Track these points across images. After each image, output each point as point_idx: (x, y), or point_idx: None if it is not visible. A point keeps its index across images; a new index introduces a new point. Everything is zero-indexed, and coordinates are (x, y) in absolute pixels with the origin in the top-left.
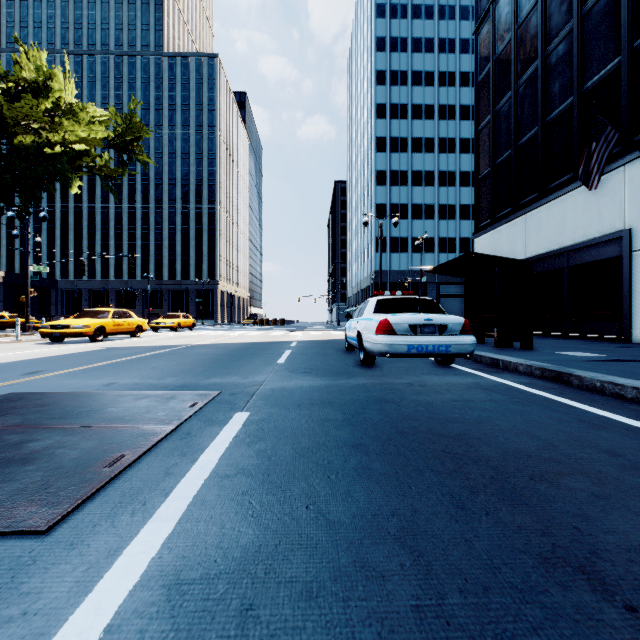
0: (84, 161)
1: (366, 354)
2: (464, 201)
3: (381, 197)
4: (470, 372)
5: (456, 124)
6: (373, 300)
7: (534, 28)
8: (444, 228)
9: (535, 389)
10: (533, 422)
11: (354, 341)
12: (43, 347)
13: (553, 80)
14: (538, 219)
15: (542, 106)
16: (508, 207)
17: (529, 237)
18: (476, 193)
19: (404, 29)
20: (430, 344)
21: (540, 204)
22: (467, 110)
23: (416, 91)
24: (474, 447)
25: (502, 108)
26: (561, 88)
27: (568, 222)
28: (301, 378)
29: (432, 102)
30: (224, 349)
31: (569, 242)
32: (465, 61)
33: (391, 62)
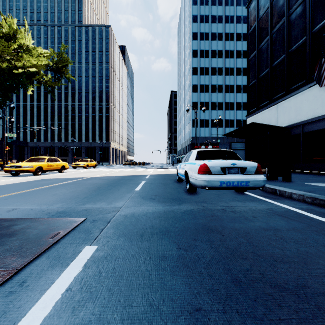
0: (37, 78)
1: (191, 186)
2: (238, 100)
3: (195, 98)
4: (260, 198)
5: (234, 60)
6: (195, 151)
7: (282, 0)
8: (228, 114)
9: (318, 216)
10: None
11: (182, 176)
12: (3, 179)
13: (293, 28)
14: (284, 106)
15: (287, 43)
16: (266, 100)
17: (279, 117)
18: (248, 94)
19: (207, 11)
20: (235, 180)
21: (286, 98)
22: (240, 53)
23: (213, 43)
24: None
25: (263, 46)
26: (298, 32)
27: (303, 107)
28: (147, 204)
29: (221, 49)
30: (106, 180)
31: (303, 119)
32: (239, 27)
33: (200, 28)
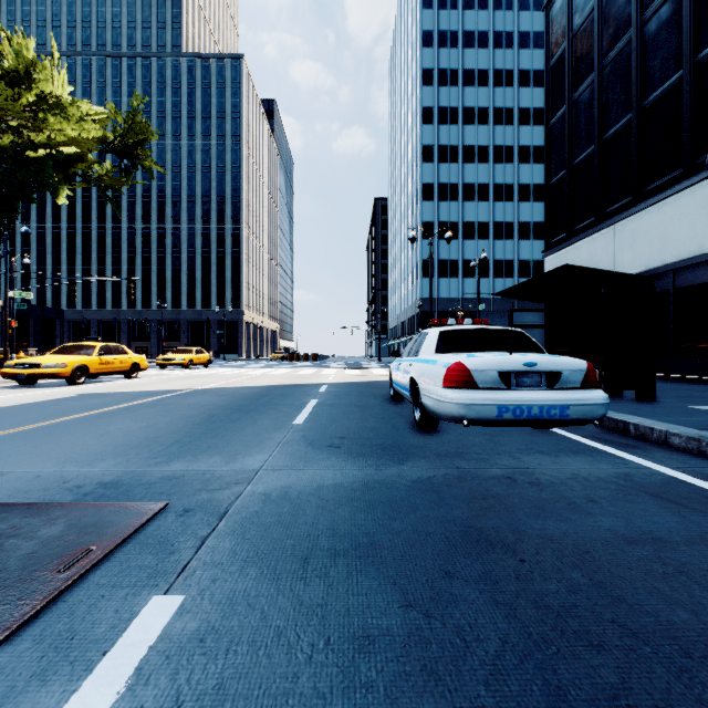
0: (79, 168)
1: (425, 414)
2: (523, 218)
3: (428, 214)
4: (593, 446)
5: (514, 130)
6: (434, 332)
7: None
8: (500, 249)
9: None
10: None
11: (405, 391)
12: None
13: (653, 53)
14: (632, 230)
15: (637, 87)
16: (589, 217)
17: (619, 253)
18: (547, 202)
19: (454, 21)
20: (535, 404)
21: (635, 211)
22: (527, 114)
23: (468, 92)
24: None
25: (581, 96)
26: (664, 62)
27: (675, 232)
28: (323, 461)
29: (486, 105)
30: (229, 397)
31: (676, 257)
32: (524, 57)
33: (439, 59)
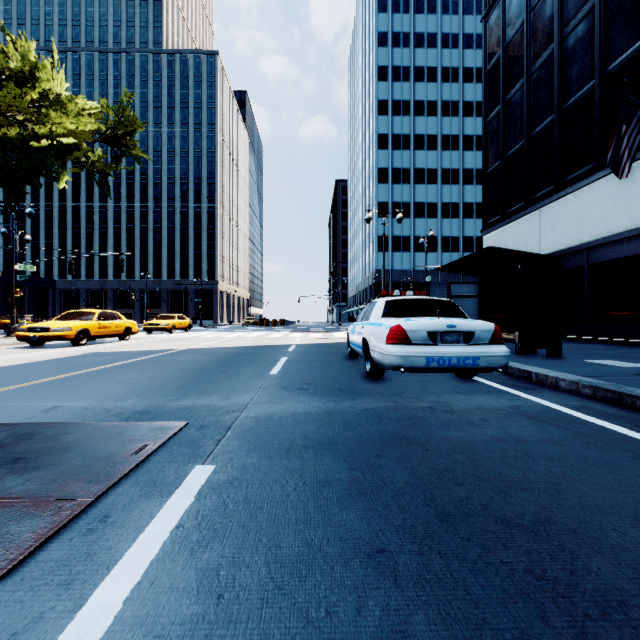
0: (75, 156)
1: (373, 365)
2: (468, 199)
3: (383, 195)
4: (500, 389)
5: (459, 121)
6: (381, 301)
7: (549, 9)
8: (447, 227)
9: (597, 418)
10: (638, 489)
11: (358, 348)
12: (16, 352)
13: (571, 64)
14: (554, 214)
15: (558, 92)
16: (520, 202)
17: (544, 233)
18: (484, 188)
19: (406, 24)
20: (454, 356)
21: (556, 197)
22: (471, 106)
23: (419, 87)
24: (579, 559)
25: (513, 97)
26: (580, 72)
27: (589, 216)
28: (295, 398)
29: (435, 98)
30: (214, 355)
31: (590, 238)
32: (469, 56)
33: (393, 58)
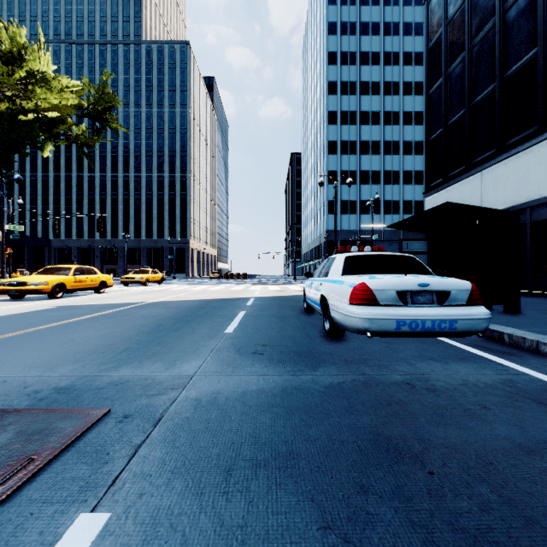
0: (61, 129)
1: (333, 325)
2: (407, 168)
3: (332, 165)
4: (476, 354)
5: (400, 99)
6: (340, 257)
7: None
8: (389, 192)
9: None
10: None
11: (316, 305)
12: None
13: (513, 34)
14: (496, 175)
15: (500, 62)
16: (461, 166)
17: (485, 194)
18: (427, 154)
19: (353, 14)
20: (428, 319)
21: (498, 160)
22: (410, 86)
23: (364, 70)
24: None
25: (455, 70)
26: (522, 41)
27: (531, 177)
28: (248, 367)
29: (378, 79)
30: (175, 309)
31: (532, 197)
32: (408, 42)
33: (341, 44)
